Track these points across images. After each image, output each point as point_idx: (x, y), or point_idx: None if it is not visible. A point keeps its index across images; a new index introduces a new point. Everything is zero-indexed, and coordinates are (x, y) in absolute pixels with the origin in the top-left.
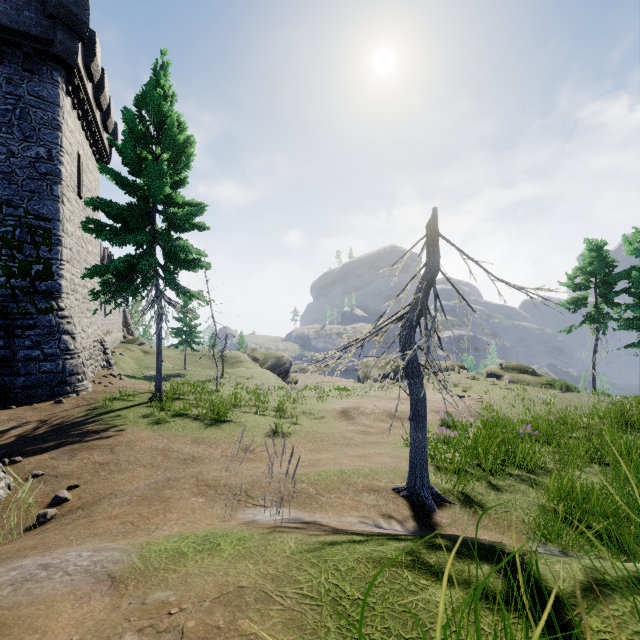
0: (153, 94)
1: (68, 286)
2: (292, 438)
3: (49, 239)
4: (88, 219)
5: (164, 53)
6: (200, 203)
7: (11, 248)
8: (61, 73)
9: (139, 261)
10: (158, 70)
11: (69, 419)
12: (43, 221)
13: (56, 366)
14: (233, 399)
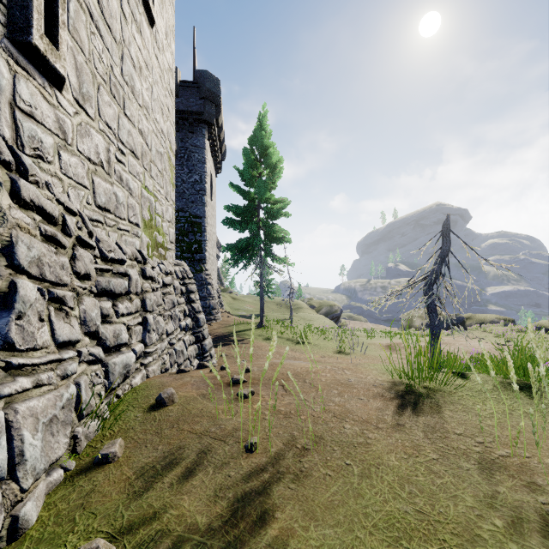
0: (259, 135)
1: (208, 256)
2: (352, 355)
3: (200, 229)
4: (226, 218)
5: (264, 106)
6: (285, 199)
7: (183, 235)
8: (206, 129)
9: (252, 240)
10: (261, 118)
11: (221, 333)
12: (198, 218)
13: (206, 304)
14: (305, 332)
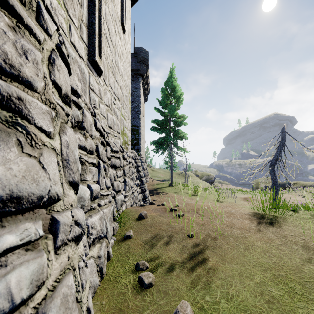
0: (170, 81)
1: (141, 147)
2: (224, 203)
3: (138, 132)
4: (153, 126)
5: (173, 64)
6: (184, 115)
7: None
8: (141, 78)
9: (166, 138)
10: (171, 71)
11: (150, 189)
12: (136, 127)
13: None
14: (195, 189)
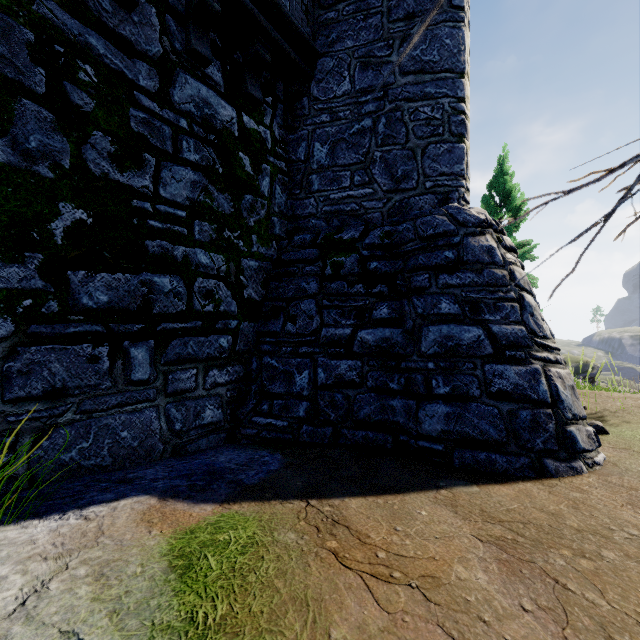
0: (500, 180)
1: None
2: None
3: None
4: None
5: (504, 147)
6: (529, 241)
7: None
8: None
9: None
10: (502, 162)
11: None
12: None
13: None
14: None
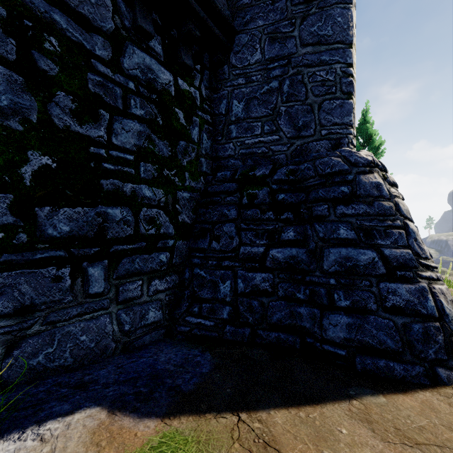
0: (364, 127)
1: None
2: None
3: None
4: None
5: (367, 103)
6: None
7: None
8: None
9: None
10: (365, 114)
11: None
12: None
13: None
14: None
